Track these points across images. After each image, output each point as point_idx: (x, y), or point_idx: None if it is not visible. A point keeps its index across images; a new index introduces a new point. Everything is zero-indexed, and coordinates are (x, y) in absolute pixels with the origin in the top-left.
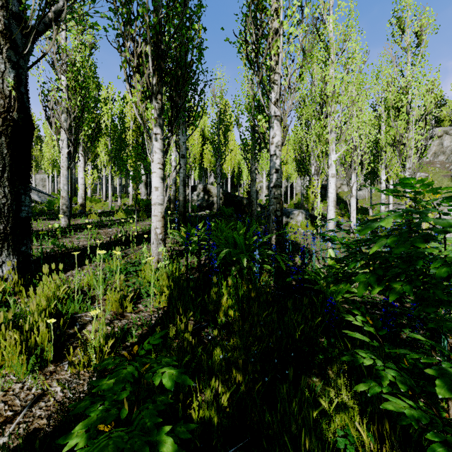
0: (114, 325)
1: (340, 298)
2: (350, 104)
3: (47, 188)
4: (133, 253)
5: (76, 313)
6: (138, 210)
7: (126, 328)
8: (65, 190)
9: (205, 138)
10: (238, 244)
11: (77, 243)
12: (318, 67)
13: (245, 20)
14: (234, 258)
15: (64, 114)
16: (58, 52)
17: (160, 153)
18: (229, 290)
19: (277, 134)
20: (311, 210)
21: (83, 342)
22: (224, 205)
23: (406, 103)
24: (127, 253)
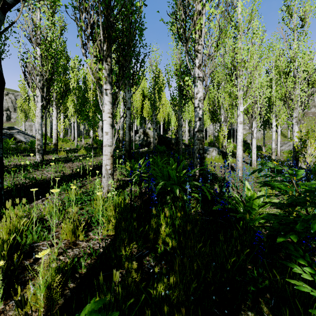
0: (66, 255)
1: (256, 223)
2: (254, 68)
3: (33, 132)
4: (89, 183)
5: (35, 242)
6: (96, 148)
7: (77, 258)
8: (39, 134)
9: (144, 96)
10: (171, 177)
11: (46, 175)
12: (230, 41)
13: (176, 3)
14: (168, 188)
15: (39, 77)
16: (35, 30)
17: (110, 105)
18: (166, 216)
19: (200, 91)
20: (221, 148)
21: (21, 298)
22: (158, 144)
23: (293, 69)
24: (84, 183)
